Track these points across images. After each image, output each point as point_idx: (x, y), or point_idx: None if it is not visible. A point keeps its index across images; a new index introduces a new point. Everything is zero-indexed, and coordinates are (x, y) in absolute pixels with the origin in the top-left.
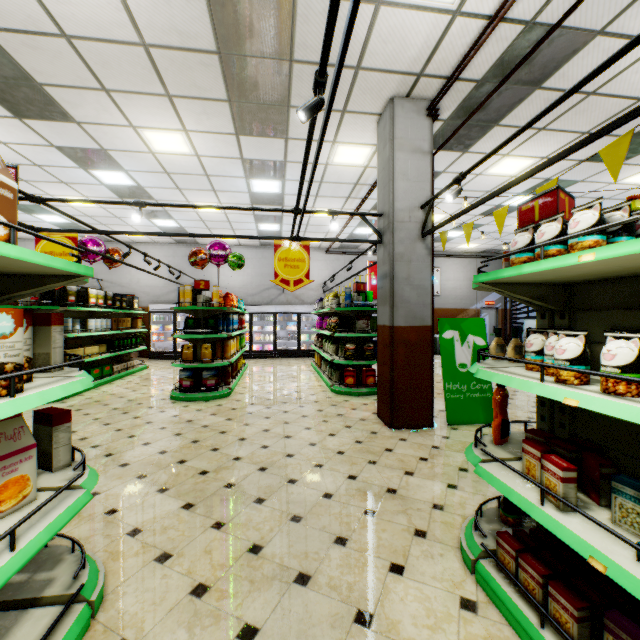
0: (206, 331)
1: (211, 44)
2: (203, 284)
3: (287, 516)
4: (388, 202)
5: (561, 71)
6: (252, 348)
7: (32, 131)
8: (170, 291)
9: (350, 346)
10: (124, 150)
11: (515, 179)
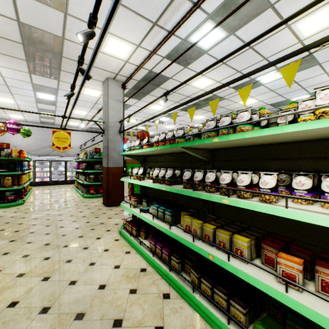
0: (8, 170)
1: (19, 40)
2: (5, 145)
3: (60, 235)
4: (106, 118)
5: (163, 84)
6: (35, 180)
7: None
8: None
9: (92, 176)
10: None
11: (141, 122)
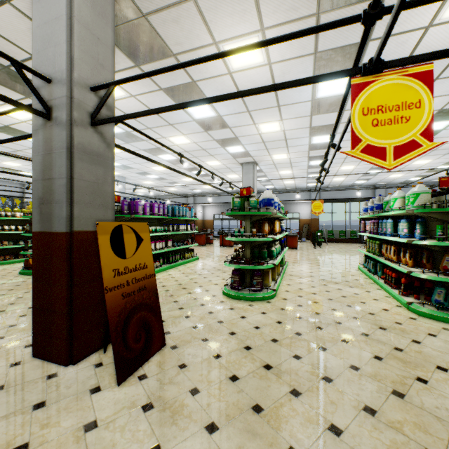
0: None
1: None
2: None
3: None
4: None
5: None
6: None
7: None
8: None
9: None
10: None
11: None
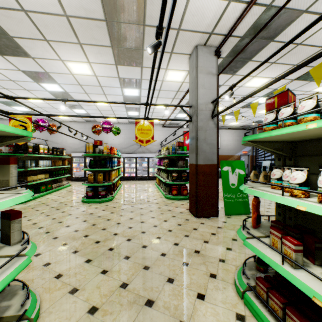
0: (100, 167)
1: (102, 16)
2: (99, 142)
3: (141, 266)
4: (194, 100)
5: (284, 32)
6: (124, 175)
7: (8, 62)
8: (82, 146)
9: (174, 174)
10: (57, 73)
11: (262, 86)
